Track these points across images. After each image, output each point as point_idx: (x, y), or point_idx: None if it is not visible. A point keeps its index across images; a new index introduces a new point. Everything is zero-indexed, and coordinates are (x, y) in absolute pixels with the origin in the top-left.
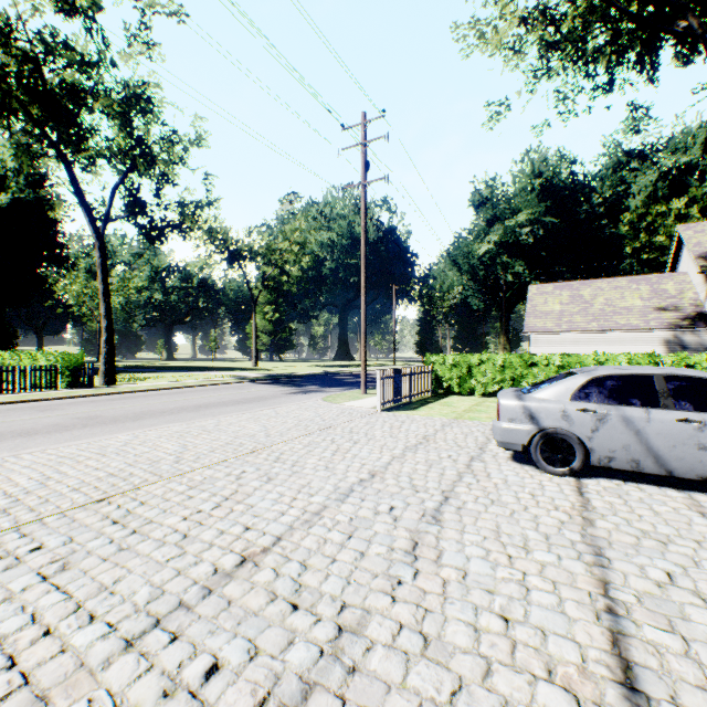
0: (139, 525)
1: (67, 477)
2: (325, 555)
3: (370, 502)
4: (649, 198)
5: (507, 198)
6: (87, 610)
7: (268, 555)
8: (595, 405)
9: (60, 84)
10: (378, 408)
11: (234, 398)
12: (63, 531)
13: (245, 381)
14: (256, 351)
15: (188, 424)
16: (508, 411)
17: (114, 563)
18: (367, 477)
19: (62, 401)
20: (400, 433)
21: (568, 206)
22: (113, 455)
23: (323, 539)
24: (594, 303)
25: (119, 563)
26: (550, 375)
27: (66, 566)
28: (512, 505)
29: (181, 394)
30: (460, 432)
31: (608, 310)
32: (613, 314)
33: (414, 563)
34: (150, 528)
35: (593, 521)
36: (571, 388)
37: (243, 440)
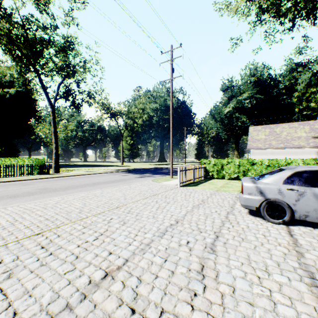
0: (54, 249)
1: (25, 220)
2: (151, 272)
3: (176, 238)
4: (307, 85)
5: (238, 86)
6: (13, 308)
7: (120, 271)
8: (297, 187)
9: (34, 37)
10: (178, 185)
11: (111, 179)
12: (15, 252)
13: (117, 171)
14: (123, 158)
15: (88, 192)
16: (248, 189)
17: (36, 275)
18: (174, 223)
19: (34, 180)
20: (190, 198)
21: (267, 89)
22: (49, 208)
23: (150, 262)
24: (282, 135)
25: (38, 275)
26: (262, 169)
27: (10, 275)
28: (254, 242)
29: (87, 178)
30: (220, 198)
31: (288, 138)
32: (291, 140)
33: (203, 281)
34: (59, 252)
35: (303, 254)
36: (283, 177)
37: (113, 201)
